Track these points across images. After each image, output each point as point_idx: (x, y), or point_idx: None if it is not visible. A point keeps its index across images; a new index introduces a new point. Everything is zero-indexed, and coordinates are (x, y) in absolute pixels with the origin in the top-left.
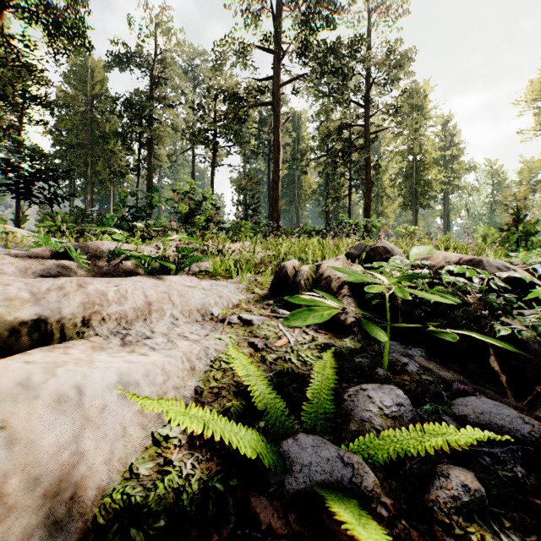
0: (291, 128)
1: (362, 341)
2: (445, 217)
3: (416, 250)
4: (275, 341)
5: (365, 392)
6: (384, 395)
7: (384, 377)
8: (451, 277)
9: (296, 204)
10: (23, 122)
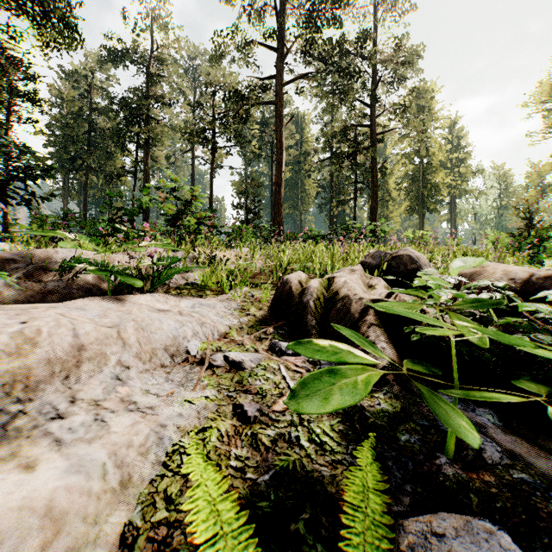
0: (294, 130)
1: (401, 397)
2: (451, 222)
3: (460, 261)
4: (275, 401)
5: (444, 544)
6: None
7: (455, 480)
8: (539, 306)
9: (299, 208)
10: (11, 121)
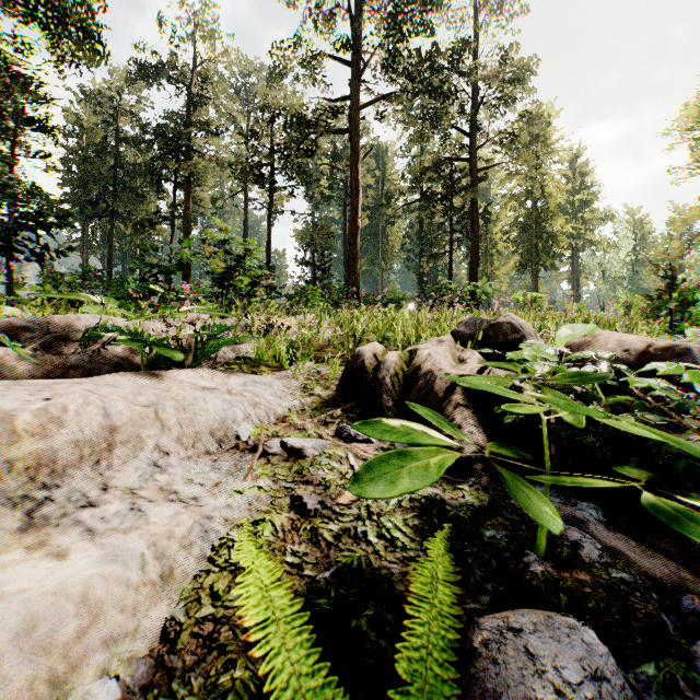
0: (373, 165)
1: (490, 489)
2: (573, 281)
3: (568, 330)
4: (340, 493)
5: (519, 640)
6: (560, 648)
7: (543, 578)
8: (650, 381)
9: (380, 264)
10: (17, 154)
